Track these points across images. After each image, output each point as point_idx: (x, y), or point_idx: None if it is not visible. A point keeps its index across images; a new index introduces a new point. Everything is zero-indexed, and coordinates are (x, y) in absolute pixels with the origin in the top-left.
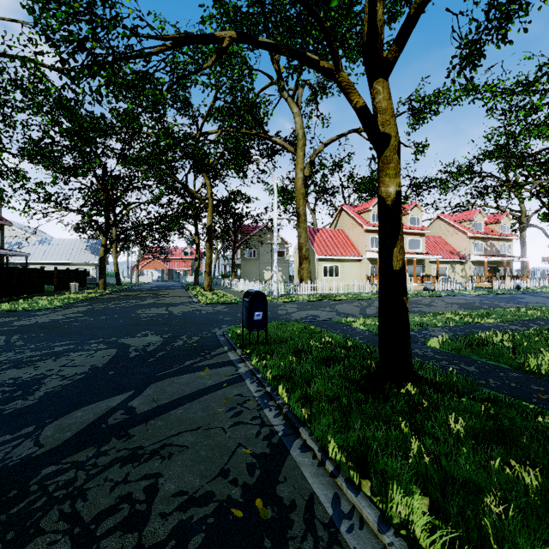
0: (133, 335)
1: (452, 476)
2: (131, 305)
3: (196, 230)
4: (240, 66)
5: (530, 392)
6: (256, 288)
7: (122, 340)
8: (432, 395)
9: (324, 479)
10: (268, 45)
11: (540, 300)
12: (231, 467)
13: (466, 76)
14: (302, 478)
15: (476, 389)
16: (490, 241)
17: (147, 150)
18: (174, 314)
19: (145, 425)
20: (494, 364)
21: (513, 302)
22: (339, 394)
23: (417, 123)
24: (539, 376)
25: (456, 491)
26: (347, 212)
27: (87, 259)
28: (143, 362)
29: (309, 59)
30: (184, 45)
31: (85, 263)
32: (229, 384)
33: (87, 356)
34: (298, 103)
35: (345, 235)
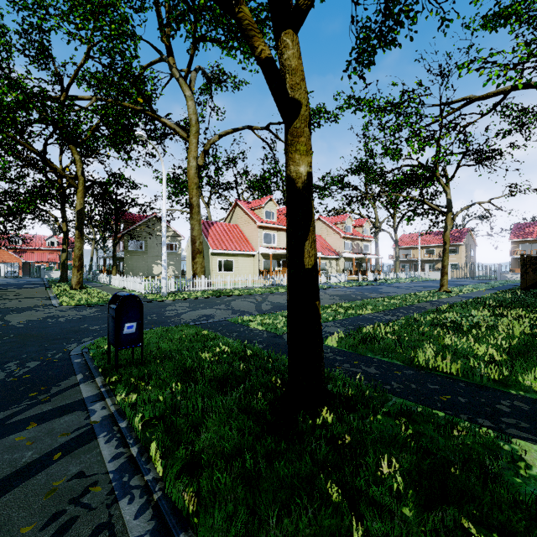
0: None
1: None
2: None
3: (63, 215)
4: (120, 23)
5: (431, 394)
6: (142, 285)
7: None
8: (352, 422)
9: None
10: None
11: (393, 290)
12: None
13: (359, 75)
14: None
15: (387, 400)
16: (356, 241)
17: None
18: (11, 325)
19: None
20: (389, 362)
21: (376, 292)
22: (240, 443)
23: None
24: (427, 370)
25: None
26: (242, 207)
27: None
28: None
29: None
30: None
31: None
32: (65, 453)
33: None
34: (191, 86)
35: (239, 230)
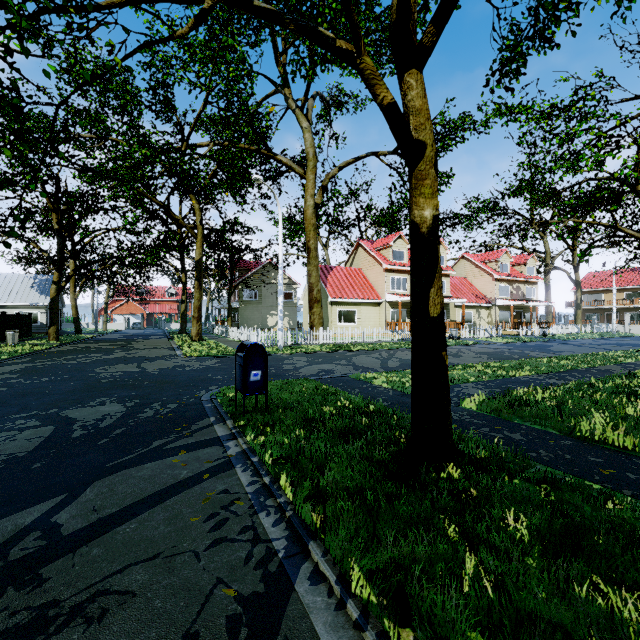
0: (83, 404)
1: (523, 609)
2: (90, 361)
3: (182, 265)
4: (237, 64)
5: (589, 466)
6: (258, 337)
7: (65, 413)
8: (480, 480)
9: (346, 633)
10: (267, 12)
11: (569, 348)
12: (201, 627)
13: (505, 87)
14: (312, 636)
15: (528, 466)
16: (516, 284)
17: (116, 162)
18: (148, 372)
19: (71, 556)
20: (541, 430)
21: (542, 351)
22: (362, 484)
23: (441, 151)
24: (592, 442)
25: (533, 638)
26: (365, 248)
27: (33, 300)
28: (90, 445)
29: (322, 36)
30: (147, 0)
31: (31, 306)
32: (212, 475)
33: (6, 439)
34: (308, 116)
35: (362, 275)
